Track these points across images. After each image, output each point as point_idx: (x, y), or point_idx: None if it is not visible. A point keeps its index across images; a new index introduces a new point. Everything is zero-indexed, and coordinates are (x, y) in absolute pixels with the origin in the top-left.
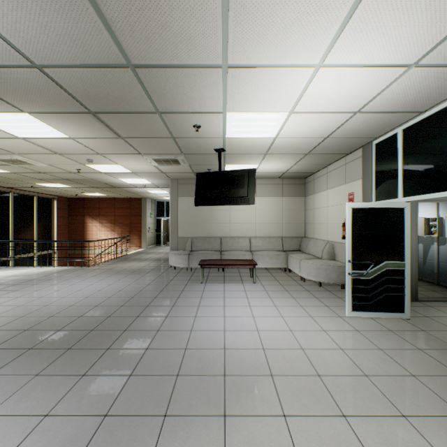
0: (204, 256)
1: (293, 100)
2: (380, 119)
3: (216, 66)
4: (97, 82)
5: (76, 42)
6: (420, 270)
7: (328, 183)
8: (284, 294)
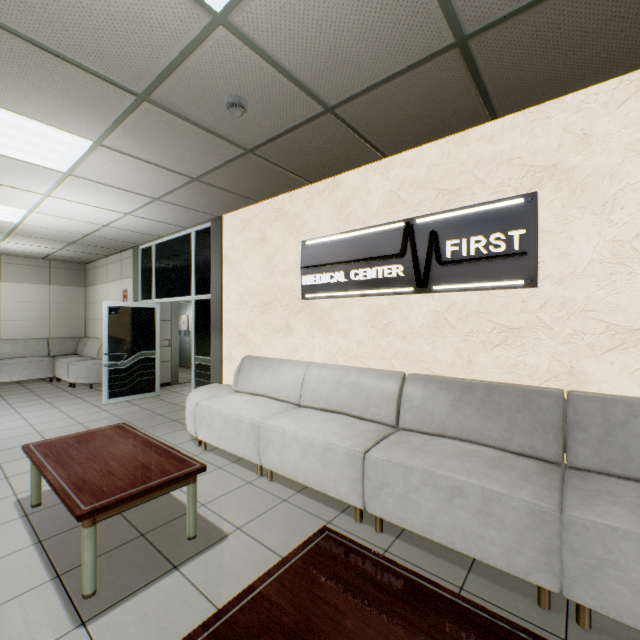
0: None
1: (31, 205)
2: (132, 234)
3: None
4: None
5: None
6: None
7: (109, 275)
8: (38, 402)
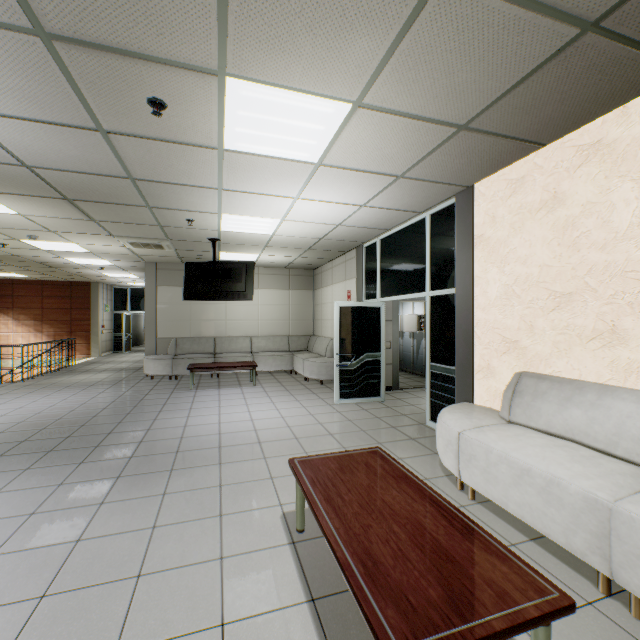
0: (194, 360)
1: (283, 213)
2: (359, 231)
3: (212, 187)
4: (89, 182)
5: (84, 161)
6: (415, 365)
7: (333, 278)
8: (284, 393)
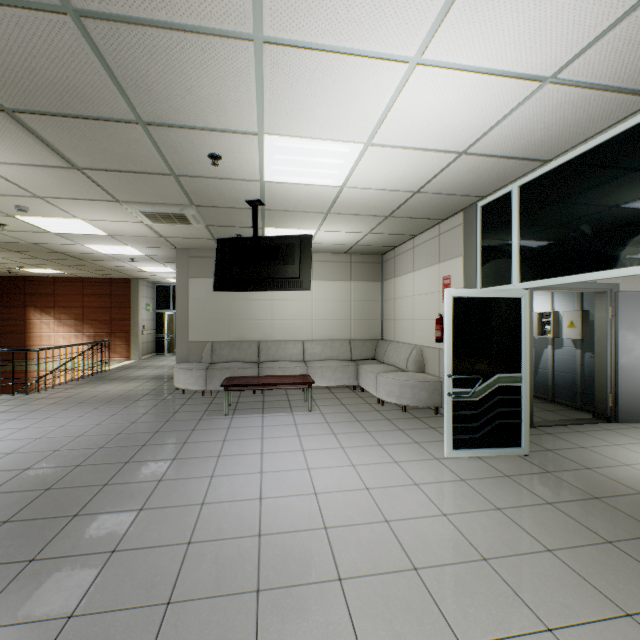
0: (233, 371)
1: (372, 123)
2: (492, 167)
3: (242, 36)
4: (3, 41)
5: None
6: None
7: (415, 262)
8: (355, 427)
